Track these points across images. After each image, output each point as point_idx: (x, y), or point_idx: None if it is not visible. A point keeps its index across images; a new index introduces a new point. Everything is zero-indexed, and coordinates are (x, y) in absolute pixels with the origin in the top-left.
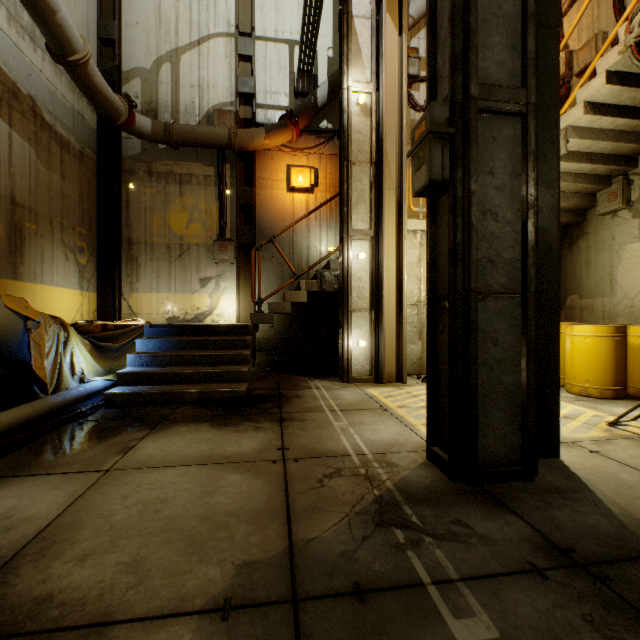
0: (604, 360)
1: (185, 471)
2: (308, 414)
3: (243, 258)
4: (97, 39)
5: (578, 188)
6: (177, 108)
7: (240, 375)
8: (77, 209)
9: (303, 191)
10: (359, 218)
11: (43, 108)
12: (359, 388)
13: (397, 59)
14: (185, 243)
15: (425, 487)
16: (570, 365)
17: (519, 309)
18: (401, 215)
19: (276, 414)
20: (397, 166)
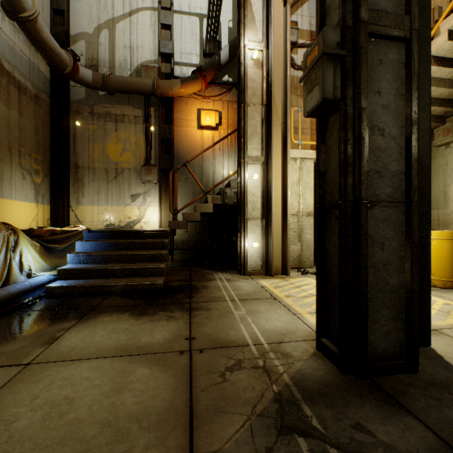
0: (446, 258)
1: (99, 364)
2: (213, 303)
3: (164, 179)
4: (50, 9)
5: None
6: (113, 64)
7: (159, 270)
8: (33, 140)
9: (210, 129)
10: (253, 147)
11: (3, 58)
12: (253, 280)
13: (282, 24)
14: (119, 167)
15: (320, 381)
16: None
17: (403, 216)
18: (285, 145)
19: (186, 304)
20: (282, 107)
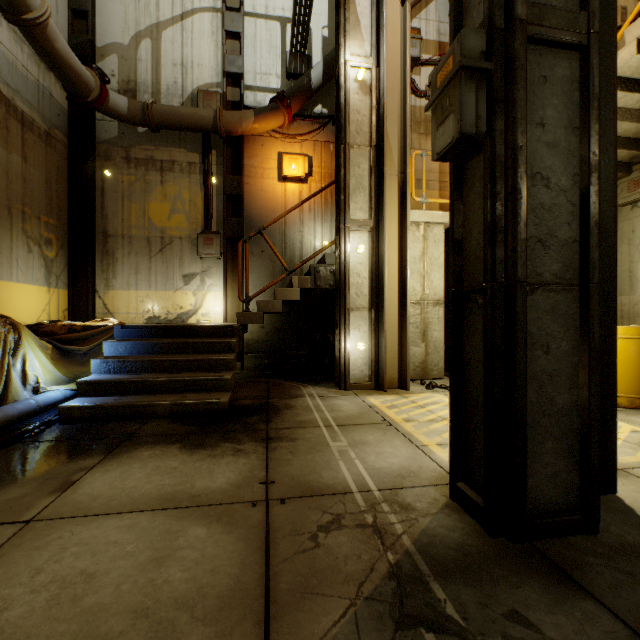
0: (634, 365)
1: (133, 521)
2: (300, 431)
3: (231, 253)
4: (68, 10)
5: None
6: (158, 88)
7: (222, 383)
8: (43, 196)
9: (296, 181)
10: (357, 207)
11: None
12: (358, 396)
13: (399, 31)
14: (167, 236)
15: (456, 547)
16: None
17: (577, 305)
18: (404, 204)
19: (262, 431)
20: (399, 150)
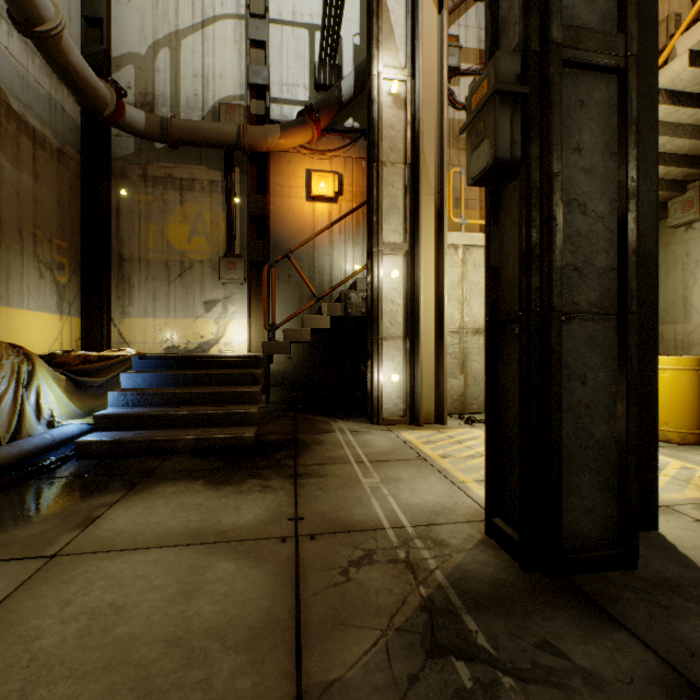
0: (686, 398)
1: (160, 556)
2: (330, 467)
3: (255, 278)
4: (81, 18)
5: None
6: (177, 101)
7: (247, 417)
8: (55, 218)
9: (325, 200)
10: (391, 229)
11: (9, 93)
12: (392, 431)
13: (436, 41)
14: (187, 260)
15: (490, 581)
16: None
17: (615, 335)
18: (441, 226)
19: (290, 467)
20: (436, 168)
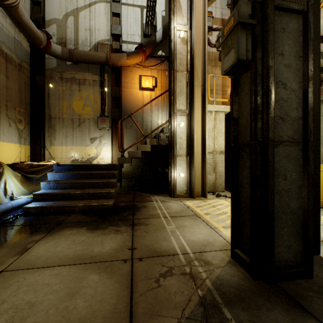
0: None
1: (59, 271)
2: (150, 220)
3: (115, 127)
4: (30, 1)
5: None
6: (77, 42)
7: (109, 194)
8: (17, 97)
9: (148, 90)
10: (180, 103)
11: None
12: (180, 201)
13: (202, 12)
14: (82, 118)
15: (235, 286)
16: None
17: (301, 153)
18: (204, 101)
19: (130, 220)
20: (202, 73)
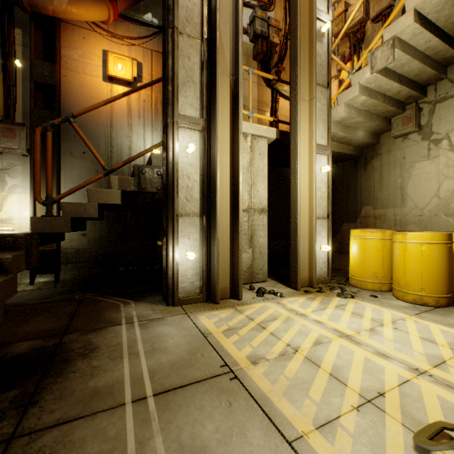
0: (439, 268)
1: None
2: (79, 432)
3: (42, 150)
4: None
5: (383, 110)
6: None
7: None
8: None
9: (124, 84)
10: (187, 102)
11: None
12: (188, 315)
13: None
14: None
15: None
16: (403, 272)
17: None
18: (236, 106)
19: None
20: (231, 50)
